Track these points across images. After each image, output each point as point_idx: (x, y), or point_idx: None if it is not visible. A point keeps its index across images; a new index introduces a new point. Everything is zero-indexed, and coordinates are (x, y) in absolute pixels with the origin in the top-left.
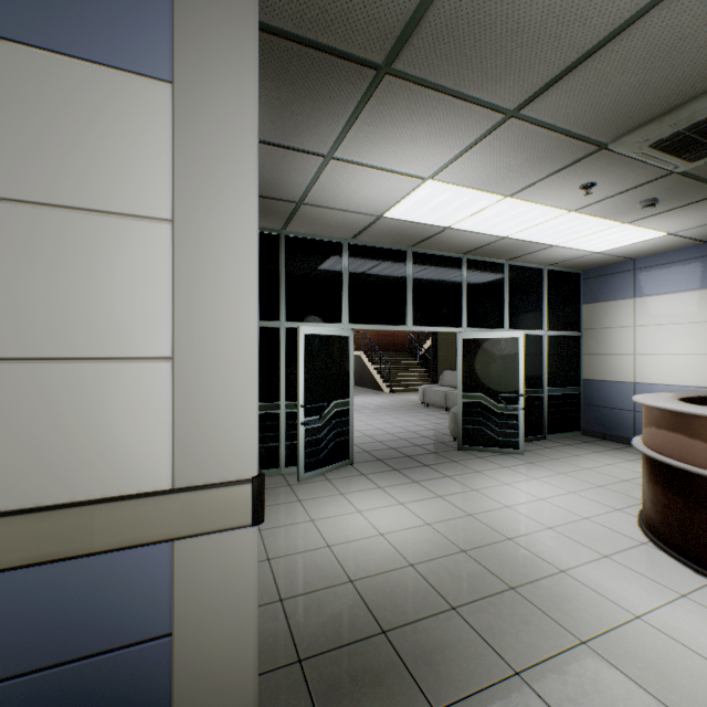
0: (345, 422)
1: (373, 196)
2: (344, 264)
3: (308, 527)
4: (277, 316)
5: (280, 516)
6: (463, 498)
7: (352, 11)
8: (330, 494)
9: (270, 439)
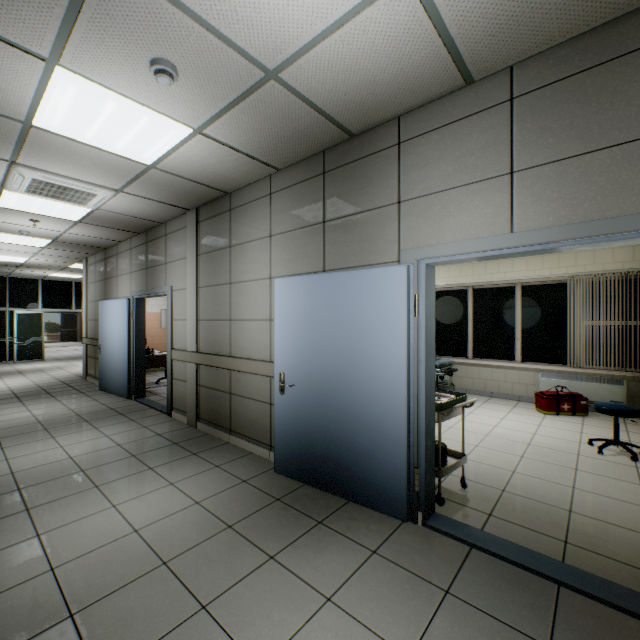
0: (40, 345)
1: (40, 273)
2: (40, 287)
3: (11, 367)
4: (6, 306)
5: (2, 367)
6: (76, 362)
7: (8, 264)
8: (26, 364)
9: (2, 351)
